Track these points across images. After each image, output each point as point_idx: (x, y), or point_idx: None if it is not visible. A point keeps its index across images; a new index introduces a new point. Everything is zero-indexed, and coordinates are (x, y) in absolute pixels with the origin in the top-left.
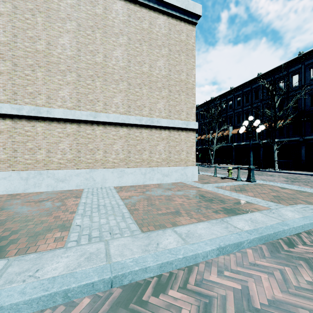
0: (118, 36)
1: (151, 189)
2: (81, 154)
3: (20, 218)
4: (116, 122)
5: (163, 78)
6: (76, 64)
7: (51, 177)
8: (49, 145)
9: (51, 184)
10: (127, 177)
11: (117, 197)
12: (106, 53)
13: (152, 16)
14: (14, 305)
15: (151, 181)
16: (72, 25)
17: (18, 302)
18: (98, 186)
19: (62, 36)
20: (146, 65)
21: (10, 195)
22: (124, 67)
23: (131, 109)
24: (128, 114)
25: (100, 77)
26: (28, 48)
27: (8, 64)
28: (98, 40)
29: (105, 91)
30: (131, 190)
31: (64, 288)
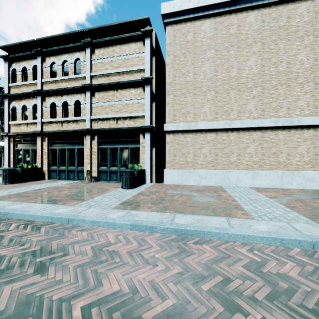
0: (251, 46)
1: (294, 193)
2: (218, 157)
3: (200, 199)
4: (250, 126)
5: (306, 71)
6: (214, 84)
7: (196, 174)
8: (195, 150)
9: (196, 180)
10: (261, 179)
11: (262, 195)
12: (240, 66)
13: (291, 8)
14: (254, 237)
15: (290, 185)
16: (211, 53)
17: (256, 236)
18: (232, 185)
19: (204, 65)
20: (283, 64)
21: (174, 185)
22: (257, 73)
23: (265, 112)
24: (262, 118)
25: (234, 89)
26: (182, 82)
27: (171, 97)
28: (232, 57)
29: (238, 100)
30: (270, 192)
31: (280, 237)
